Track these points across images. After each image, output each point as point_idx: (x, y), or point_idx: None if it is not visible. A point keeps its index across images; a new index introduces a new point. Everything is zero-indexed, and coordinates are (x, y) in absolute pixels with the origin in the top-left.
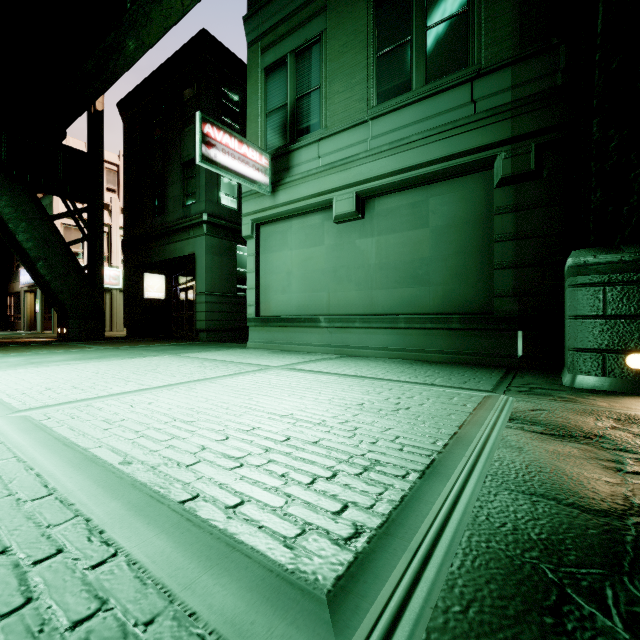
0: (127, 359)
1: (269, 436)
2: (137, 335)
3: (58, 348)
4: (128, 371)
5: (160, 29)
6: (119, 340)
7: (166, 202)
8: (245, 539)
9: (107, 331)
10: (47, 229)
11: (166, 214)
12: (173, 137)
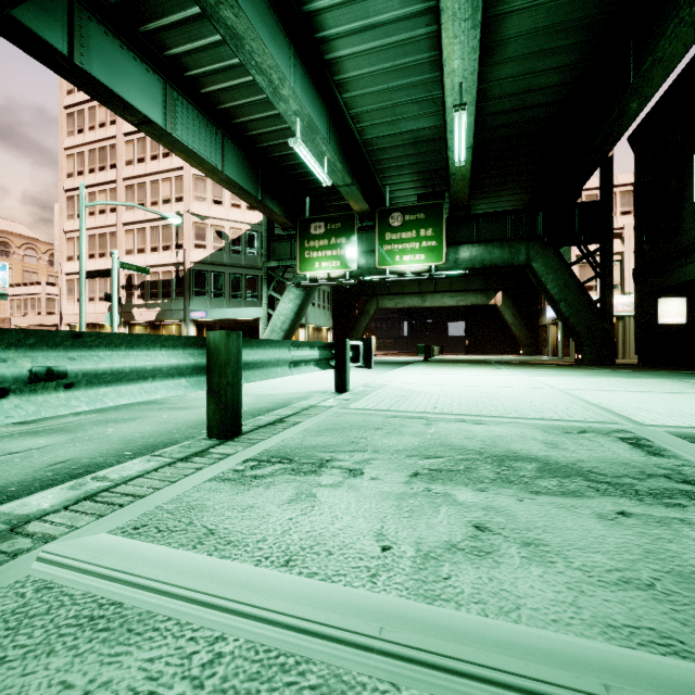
0: (624, 378)
1: (681, 411)
2: (649, 363)
3: (574, 368)
4: (620, 383)
5: (662, 77)
6: (627, 366)
7: (681, 221)
8: (630, 417)
9: (619, 358)
10: (566, 276)
11: (681, 234)
12: (690, 148)
